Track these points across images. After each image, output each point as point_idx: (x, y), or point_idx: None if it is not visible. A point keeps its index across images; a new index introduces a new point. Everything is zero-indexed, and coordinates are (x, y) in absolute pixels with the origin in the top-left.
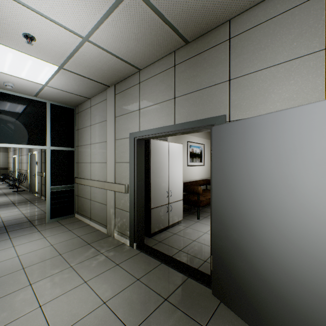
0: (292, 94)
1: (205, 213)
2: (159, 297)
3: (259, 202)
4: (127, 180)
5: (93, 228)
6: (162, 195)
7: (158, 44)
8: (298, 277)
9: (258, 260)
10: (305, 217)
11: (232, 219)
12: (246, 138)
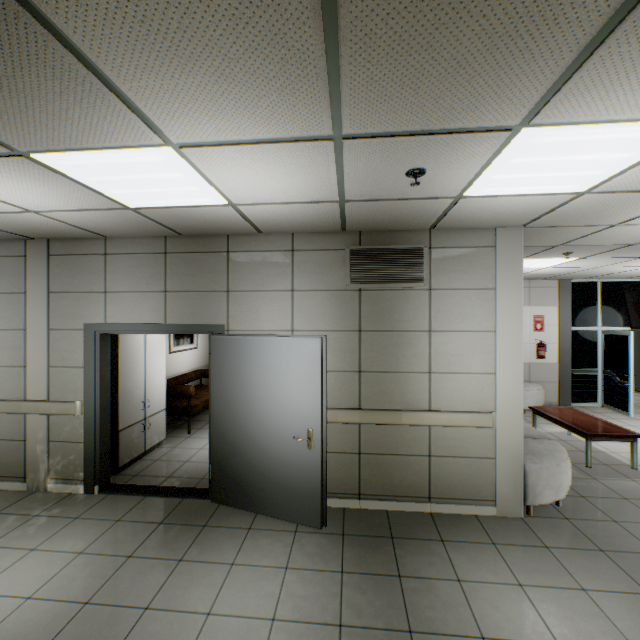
0: (274, 317)
1: (199, 423)
2: (153, 524)
3: (249, 406)
4: (78, 395)
5: None
6: (136, 408)
7: (146, 230)
8: (272, 455)
9: (249, 452)
10: (275, 413)
11: (229, 424)
12: (241, 352)
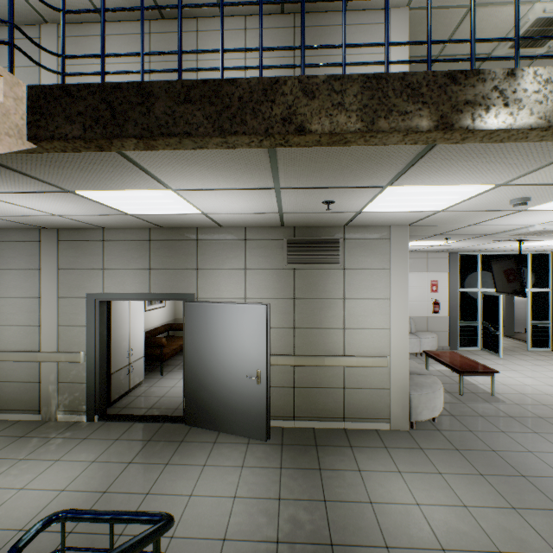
0: (232, 289)
1: (169, 367)
2: (143, 441)
3: (214, 354)
4: (82, 347)
5: (7, 421)
6: (123, 356)
7: (137, 225)
8: (231, 389)
9: (214, 388)
10: (233, 359)
11: (199, 367)
12: (207, 315)
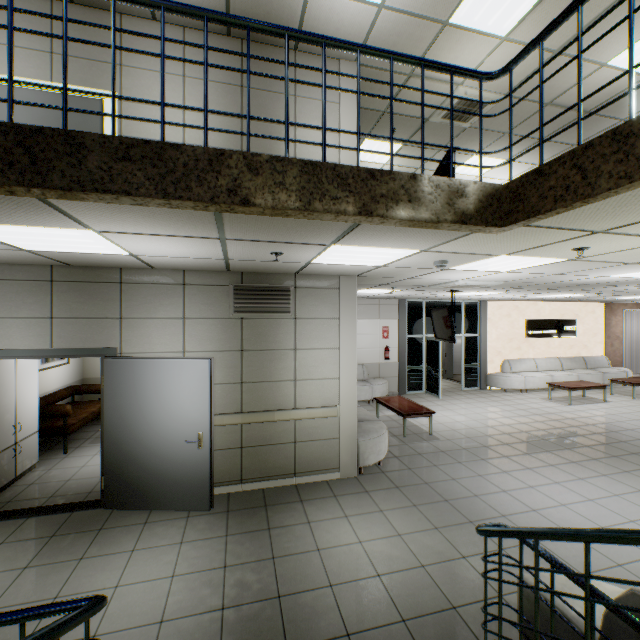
0: (167, 341)
1: (76, 442)
2: (44, 539)
3: (144, 419)
4: None
5: None
6: (7, 434)
7: (33, 261)
8: (166, 458)
9: (144, 459)
10: (169, 422)
11: (124, 436)
12: (135, 373)
